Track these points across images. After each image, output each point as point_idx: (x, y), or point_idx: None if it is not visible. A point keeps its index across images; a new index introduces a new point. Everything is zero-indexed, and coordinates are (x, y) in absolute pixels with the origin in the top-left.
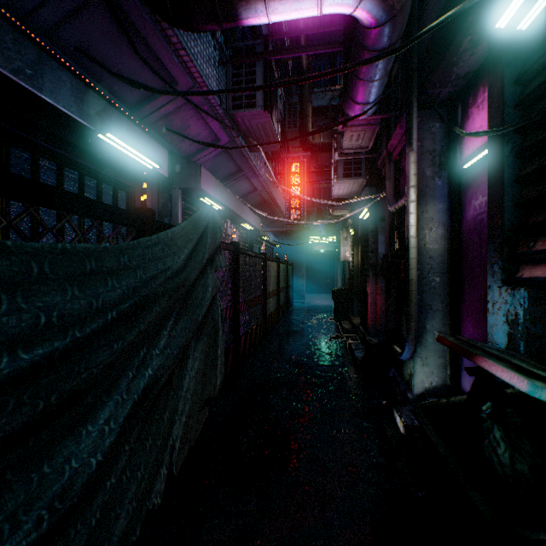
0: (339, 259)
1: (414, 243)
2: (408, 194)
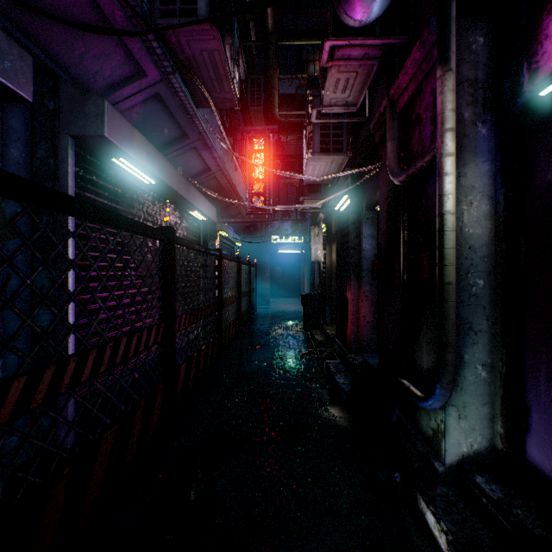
0: (307, 261)
1: (452, 223)
2: (442, 142)
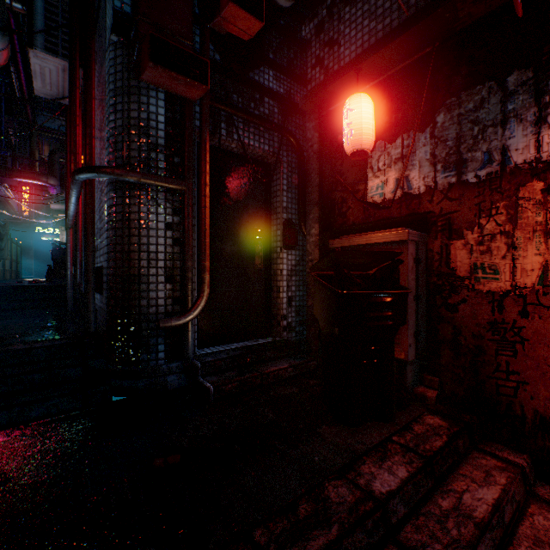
0: None
1: None
2: None
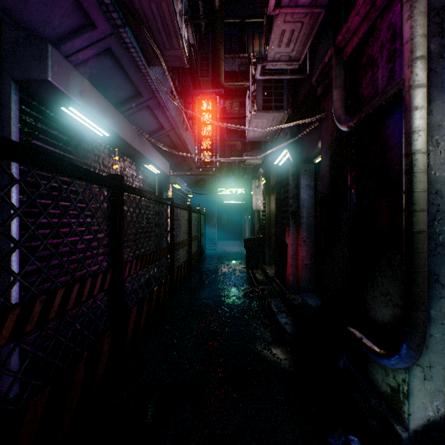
0: (248, 210)
1: (424, 163)
2: (411, 72)
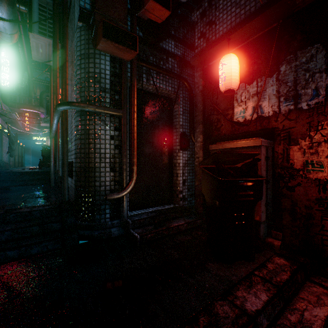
0: None
1: None
2: None
